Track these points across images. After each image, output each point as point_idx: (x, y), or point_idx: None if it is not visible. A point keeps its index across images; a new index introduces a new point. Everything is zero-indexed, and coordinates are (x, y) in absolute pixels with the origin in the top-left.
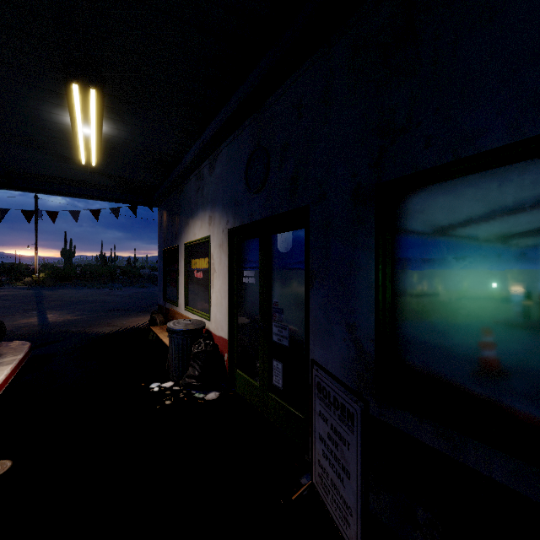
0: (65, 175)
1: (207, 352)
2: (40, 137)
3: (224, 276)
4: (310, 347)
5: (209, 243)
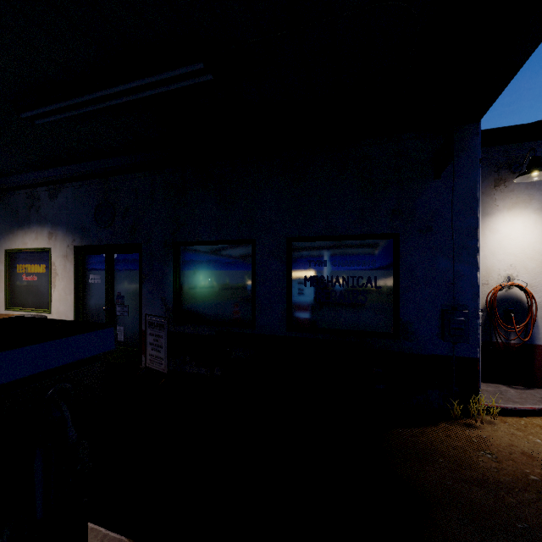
0: None
1: None
2: None
3: (69, 278)
4: (143, 312)
5: (50, 253)
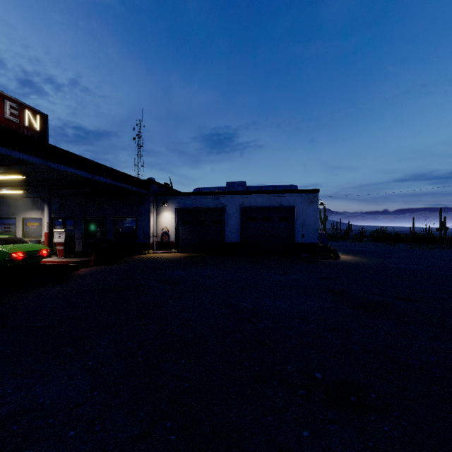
0: None
1: None
2: None
3: None
4: (75, 236)
5: (42, 219)
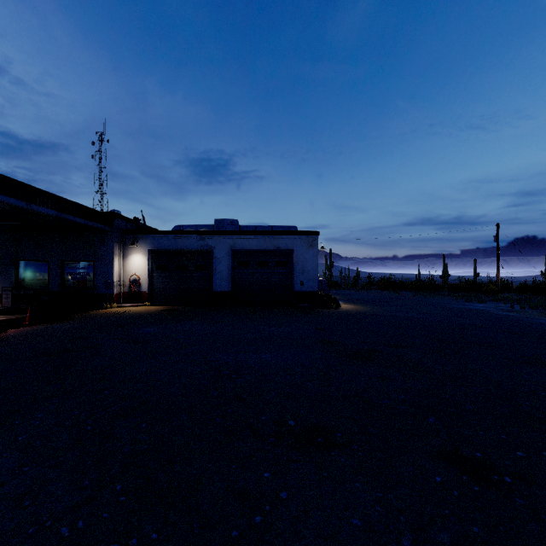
0: None
1: None
2: None
3: None
4: (1, 287)
5: None
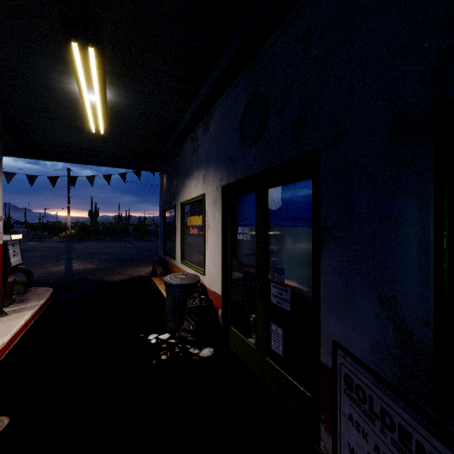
0: (81, 144)
1: (202, 307)
2: (55, 108)
3: (217, 232)
4: (321, 317)
5: (203, 201)
